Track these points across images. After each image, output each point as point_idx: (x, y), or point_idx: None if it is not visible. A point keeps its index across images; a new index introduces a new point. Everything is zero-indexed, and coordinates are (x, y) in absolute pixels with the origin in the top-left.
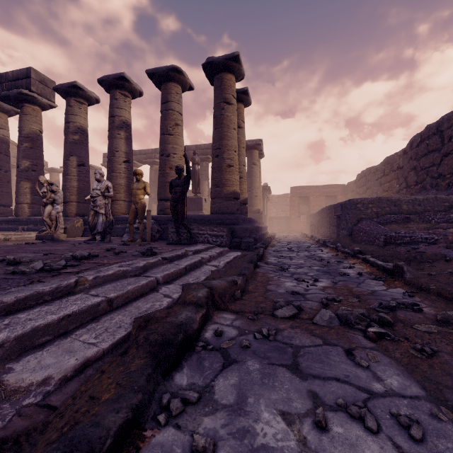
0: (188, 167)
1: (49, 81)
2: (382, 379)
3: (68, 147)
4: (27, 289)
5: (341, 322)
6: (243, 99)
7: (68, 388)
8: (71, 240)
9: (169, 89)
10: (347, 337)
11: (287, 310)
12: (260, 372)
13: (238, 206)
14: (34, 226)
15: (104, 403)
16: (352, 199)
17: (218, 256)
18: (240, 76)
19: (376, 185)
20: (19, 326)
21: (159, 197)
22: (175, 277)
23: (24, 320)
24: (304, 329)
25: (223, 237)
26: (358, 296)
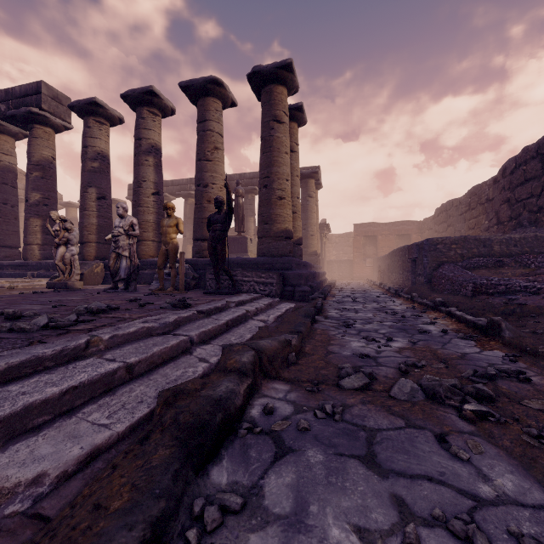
0: (230, 199)
1: (64, 98)
2: (490, 478)
3: (86, 177)
4: (23, 353)
5: (427, 396)
6: (296, 117)
7: (68, 489)
8: (88, 288)
9: (207, 105)
10: (437, 417)
11: (356, 379)
12: (324, 466)
13: (290, 247)
14: (45, 271)
15: (113, 516)
16: (431, 239)
17: (266, 309)
18: (293, 89)
19: (459, 221)
20: (8, 403)
21: (195, 236)
22: (213, 335)
23: (15, 394)
24: (379, 405)
25: (272, 285)
26: (445, 360)
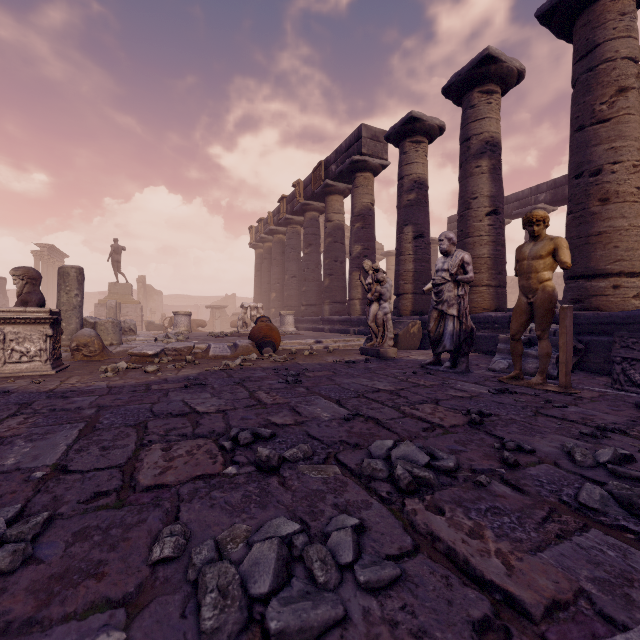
0: None
1: (381, 133)
2: None
3: (401, 214)
4: None
5: None
6: None
7: None
8: (402, 358)
9: (598, 17)
10: None
11: None
12: None
13: None
14: (364, 328)
15: None
16: None
17: None
18: None
19: None
20: None
21: (569, 271)
22: None
23: None
24: None
25: None
26: None
